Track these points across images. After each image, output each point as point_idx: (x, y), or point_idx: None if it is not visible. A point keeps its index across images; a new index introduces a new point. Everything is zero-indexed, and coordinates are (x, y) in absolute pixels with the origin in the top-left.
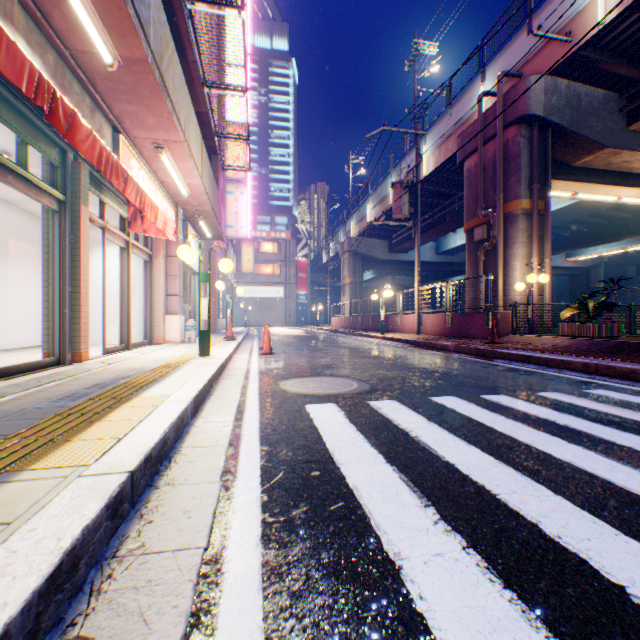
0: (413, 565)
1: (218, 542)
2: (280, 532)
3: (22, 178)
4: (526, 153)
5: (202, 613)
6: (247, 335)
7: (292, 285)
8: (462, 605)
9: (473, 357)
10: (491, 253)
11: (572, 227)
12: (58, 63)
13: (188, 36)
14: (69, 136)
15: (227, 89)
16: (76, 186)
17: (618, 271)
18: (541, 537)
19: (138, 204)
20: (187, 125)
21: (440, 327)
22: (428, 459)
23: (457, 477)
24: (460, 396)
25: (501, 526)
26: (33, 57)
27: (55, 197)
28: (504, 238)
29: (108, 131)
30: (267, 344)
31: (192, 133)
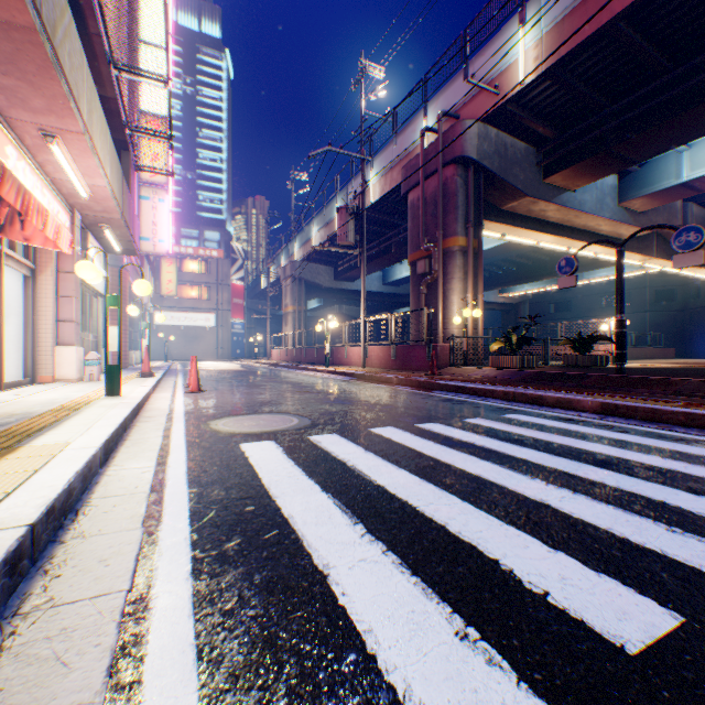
0: (339, 571)
1: (144, 583)
2: (212, 564)
3: None
4: (463, 193)
5: (130, 645)
6: (169, 370)
7: (226, 312)
8: (377, 593)
9: (414, 389)
10: (433, 287)
11: (504, 265)
12: None
13: (90, 2)
14: None
15: (143, 76)
16: None
17: (540, 308)
18: (446, 534)
19: (19, 206)
20: (89, 113)
21: (386, 360)
22: (362, 484)
23: (386, 497)
24: (398, 426)
25: (417, 531)
26: None
27: None
28: (444, 273)
29: None
30: (195, 380)
31: (96, 123)
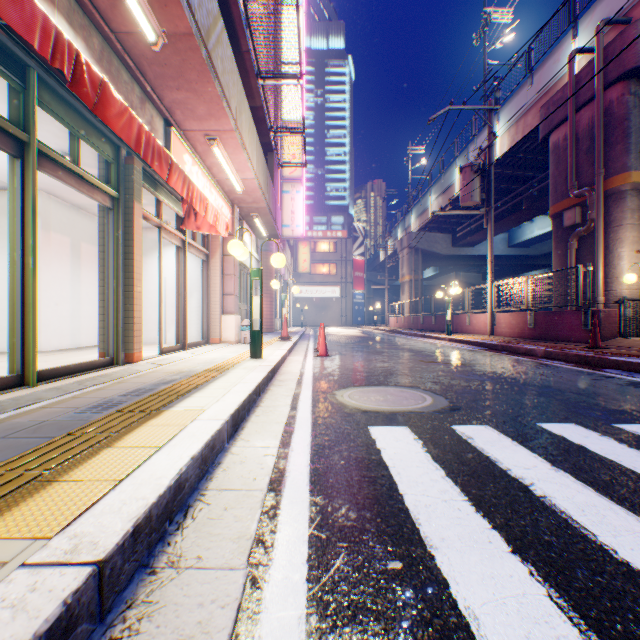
0: None
1: None
2: None
3: (73, 173)
4: (637, 114)
5: None
6: (303, 335)
7: (348, 284)
8: None
9: (573, 365)
10: (587, 240)
11: None
12: (104, 48)
13: (241, 23)
14: (99, 110)
15: (281, 78)
16: (129, 182)
17: None
18: None
19: (185, 195)
20: (238, 113)
21: (519, 328)
22: (587, 553)
23: None
24: (583, 424)
25: None
26: (75, 39)
27: (108, 194)
28: (605, 220)
29: (159, 124)
30: (322, 345)
31: (244, 123)
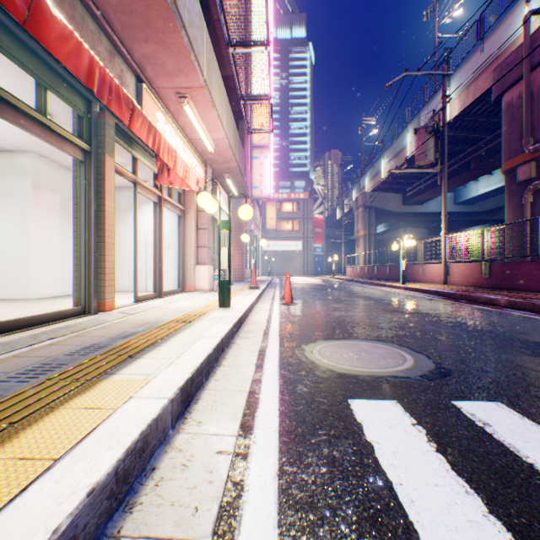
0: None
1: None
2: None
3: (38, 123)
4: None
5: None
6: (270, 283)
7: (309, 239)
8: None
9: None
10: None
11: None
12: None
13: None
14: (32, 26)
15: (249, 45)
16: (101, 136)
17: None
18: None
19: (150, 144)
20: (208, 71)
21: (473, 277)
22: None
23: None
24: None
25: None
26: None
27: (79, 146)
28: None
29: (130, 79)
30: (288, 294)
31: (214, 82)
